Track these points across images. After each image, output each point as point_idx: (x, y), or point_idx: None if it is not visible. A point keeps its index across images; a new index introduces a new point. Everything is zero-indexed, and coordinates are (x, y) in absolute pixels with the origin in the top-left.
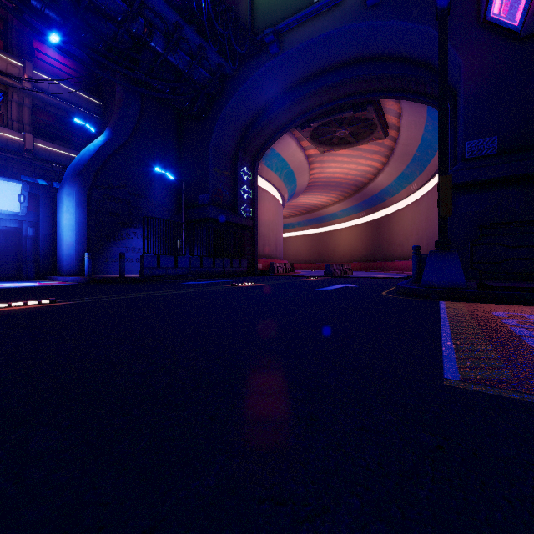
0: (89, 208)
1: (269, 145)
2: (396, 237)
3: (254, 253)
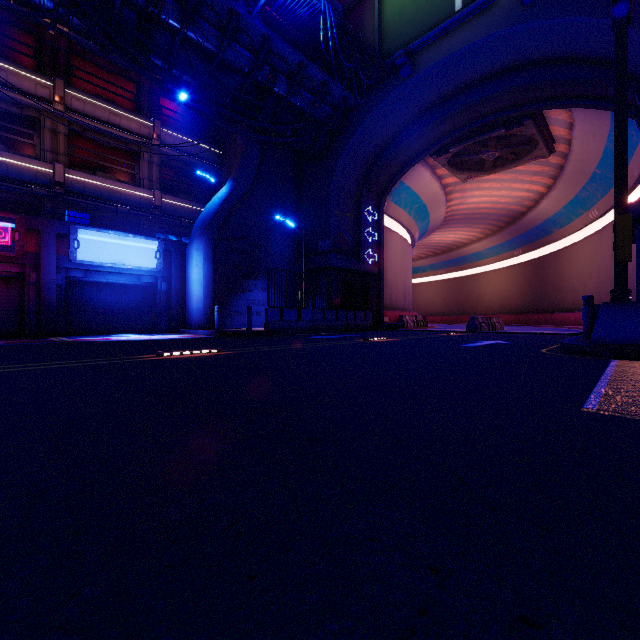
0: (215, 261)
1: (398, 179)
2: (567, 281)
3: (380, 304)
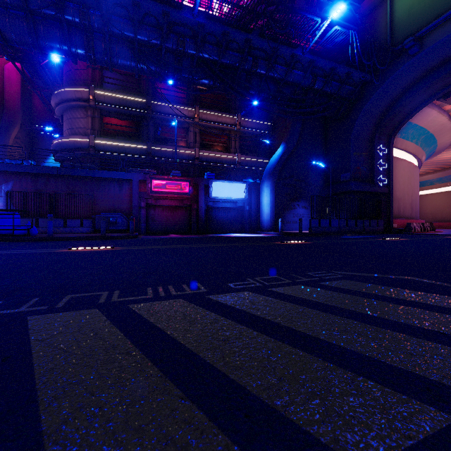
0: (275, 192)
1: (406, 121)
2: None
3: (389, 214)
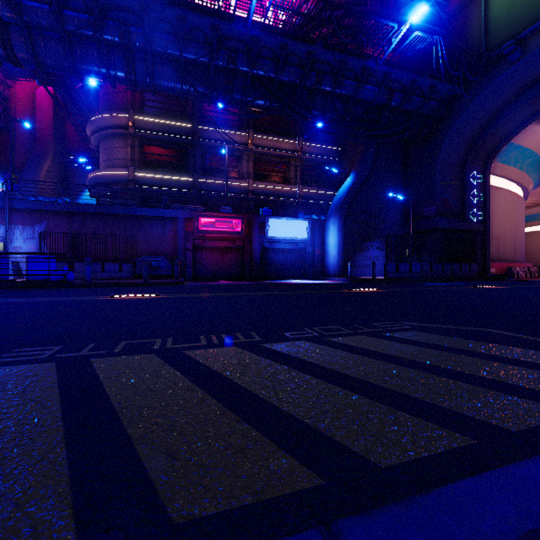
0: (343, 231)
1: (506, 142)
2: None
3: (485, 257)
